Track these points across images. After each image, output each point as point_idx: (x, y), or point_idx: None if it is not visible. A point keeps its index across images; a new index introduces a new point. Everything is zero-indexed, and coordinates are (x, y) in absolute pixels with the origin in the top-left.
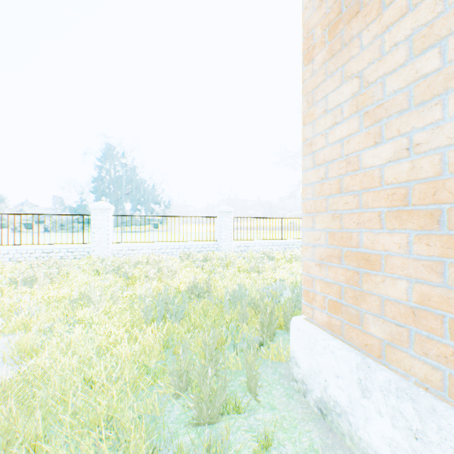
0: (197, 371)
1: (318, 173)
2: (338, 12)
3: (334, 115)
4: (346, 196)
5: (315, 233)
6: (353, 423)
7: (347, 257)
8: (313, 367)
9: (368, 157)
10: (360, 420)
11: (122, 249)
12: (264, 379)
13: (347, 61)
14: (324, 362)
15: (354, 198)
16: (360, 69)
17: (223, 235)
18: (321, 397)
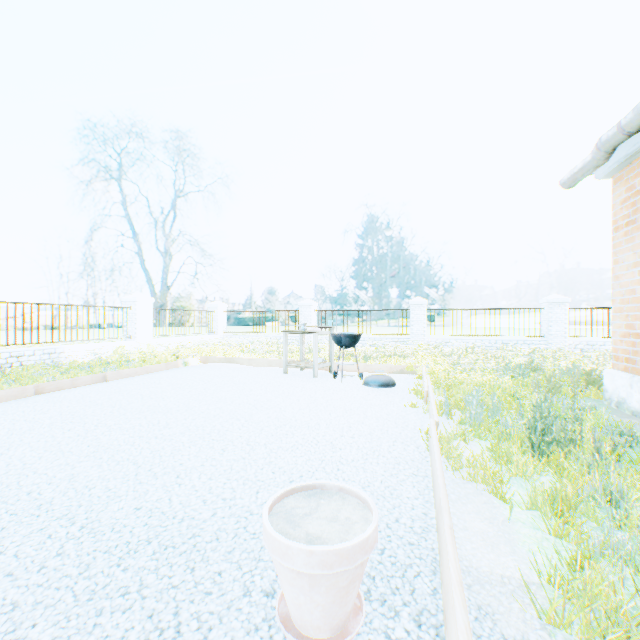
0: (546, 379)
1: (619, 293)
2: (627, 217)
3: (626, 267)
4: (630, 306)
5: (618, 324)
6: (627, 402)
7: (631, 335)
8: (613, 388)
9: (638, 291)
10: (629, 399)
11: (435, 341)
12: (585, 400)
13: (632, 243)
14: (617, 383)
15: (633, 308)
16: (636, 250)
17: (552, 330)
18: (616, 400)
